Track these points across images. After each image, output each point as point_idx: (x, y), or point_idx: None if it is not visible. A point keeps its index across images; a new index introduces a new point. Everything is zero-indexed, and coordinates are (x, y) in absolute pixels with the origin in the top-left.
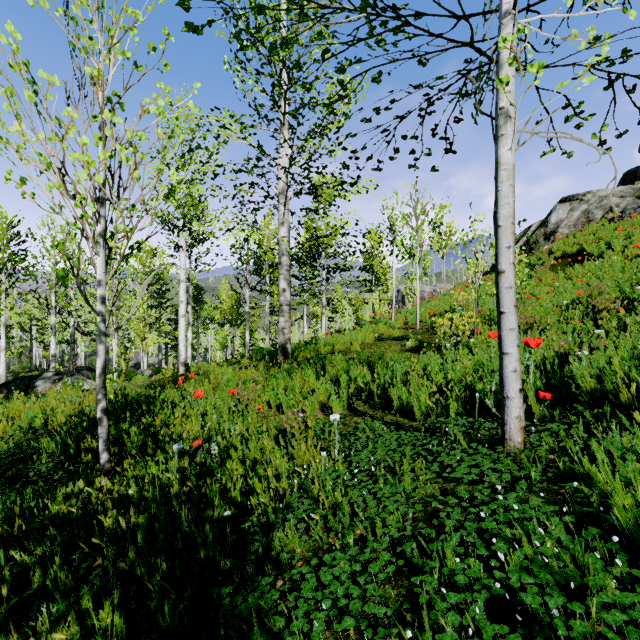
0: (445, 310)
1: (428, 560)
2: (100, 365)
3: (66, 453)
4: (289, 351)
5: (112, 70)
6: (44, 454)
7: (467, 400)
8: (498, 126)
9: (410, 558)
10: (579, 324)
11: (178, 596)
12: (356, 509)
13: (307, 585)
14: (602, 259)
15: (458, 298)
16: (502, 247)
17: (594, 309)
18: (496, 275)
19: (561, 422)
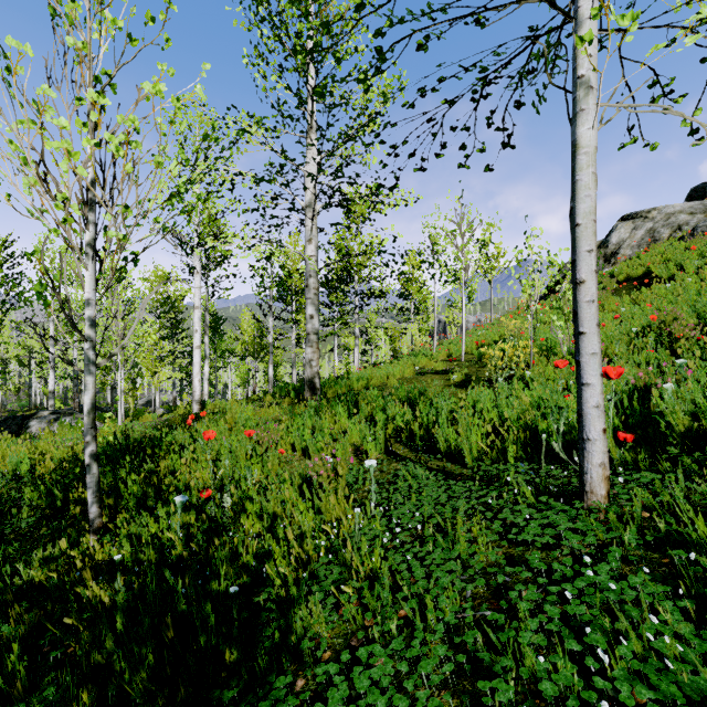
0: (494, 340)
1: (498, 657)
2: (89, 401)
3: (52, 505)
4: (317, 386)
5: (103, 47)
6: (25, 507)
7: (527, 442)
8: (576, 99)
9: (472, 652)
10: (653, 354)
11: (169, 698)
12: (399, 582)
13: (336, 691)
14: (673, 282)
15: (509, 326)
16: (581, 251)
17: (670, 337)
18: (573, 286)
19: (647, 469)
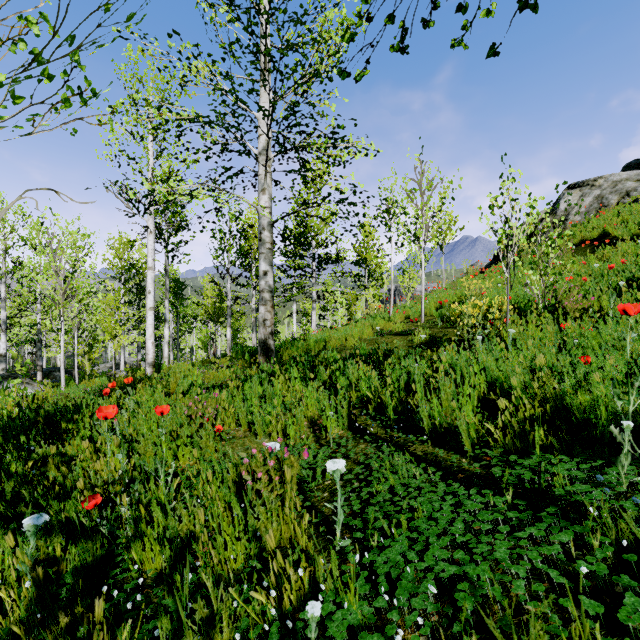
0: (453, 301)
1: None
2: None
3: None
4: (271, 348)
5: None
6: None
7: (546, 421)
8: None
9: None
10: None
11: None
12: None
13: None
14: None
15: (470, 286)
16: None
17: None
18: None
19: None
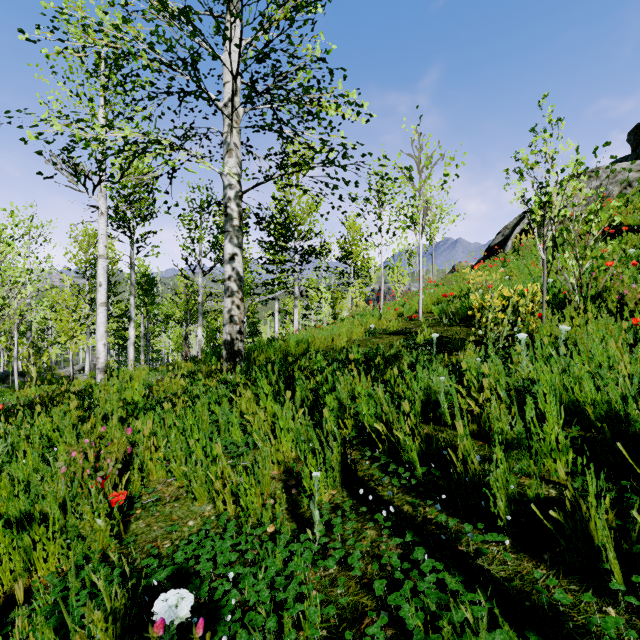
0: (454, 296)
1: None
2: None
3: None
4: (240, 351)
5: None
6: None
7: None
8: None
9: None
10: None
11: None
12: None
13: None
14: None
15: (475, 278)
16: None
17: None
18: None
19: None
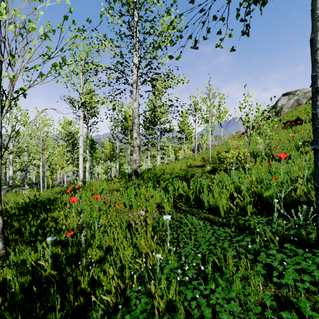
0: (225, 151)
1: None
2: None
3: None
4: (139, 173)
5: None
6: None
7: (255, 203)
8: None
9: None
10: None
11: None
12: None
13: None
14: None
15: (232, 144)
16: None
17: None
18: (314, 95)
19: None
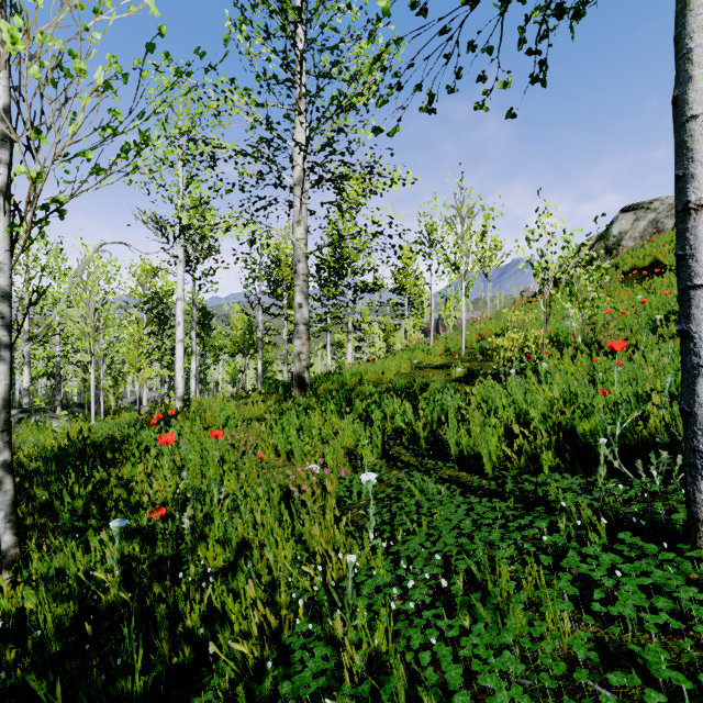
0: (495, 333)
1: None
2: None
3: None
4: (307, 382)
5: None
6: None
7: (560, 447)
8: None
9: None
10: None
11: None
12: (423, 699)
13: None
14: None
15: (512, 318)
16: (700, 158)
17: None
18: (682, 217)
19: None
